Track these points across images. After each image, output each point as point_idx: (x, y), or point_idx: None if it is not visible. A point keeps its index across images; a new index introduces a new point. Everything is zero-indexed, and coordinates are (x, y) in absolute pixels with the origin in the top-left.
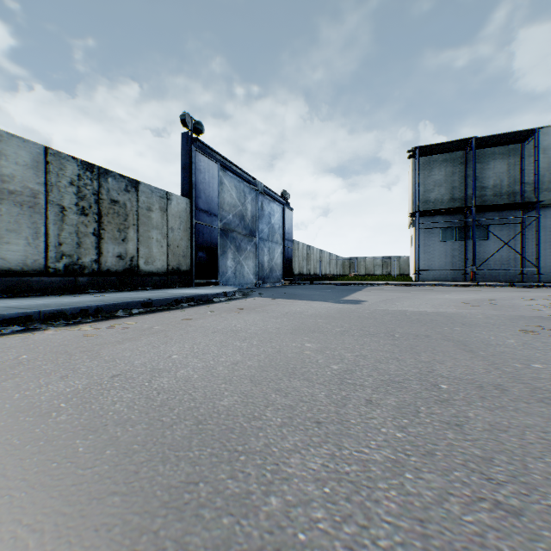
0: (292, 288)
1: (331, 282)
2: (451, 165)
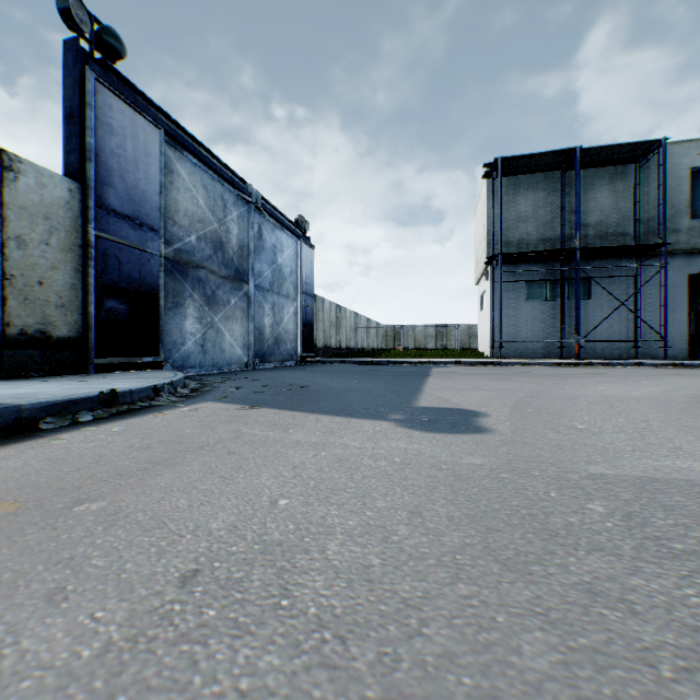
0: (309, 372)
1: (374, 360)
2: (541, 192)
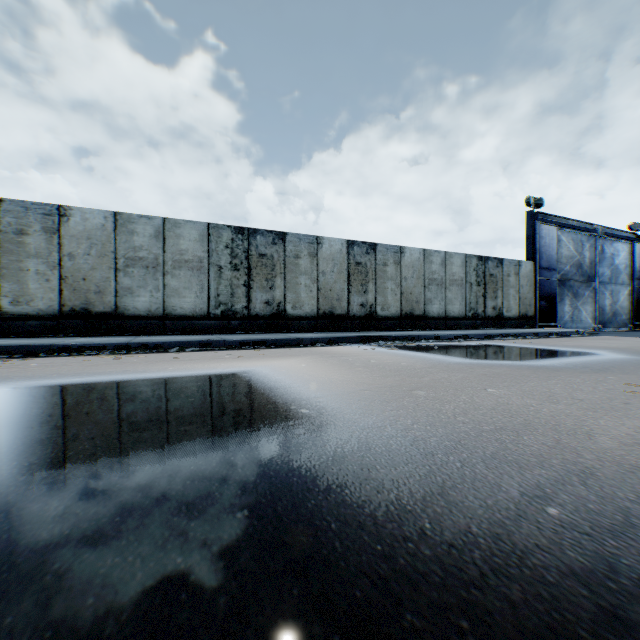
0: None
1: None
2: None
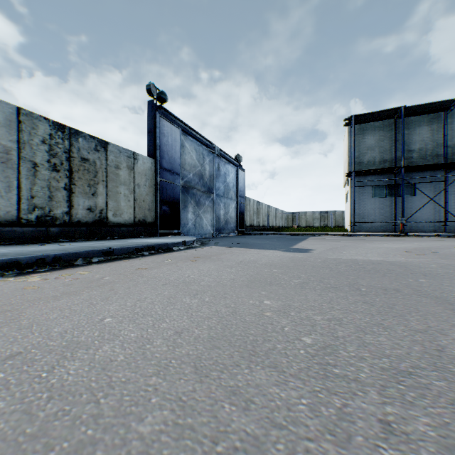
0: (244, 238)
1: (278, 233)
2: (382, 132)
